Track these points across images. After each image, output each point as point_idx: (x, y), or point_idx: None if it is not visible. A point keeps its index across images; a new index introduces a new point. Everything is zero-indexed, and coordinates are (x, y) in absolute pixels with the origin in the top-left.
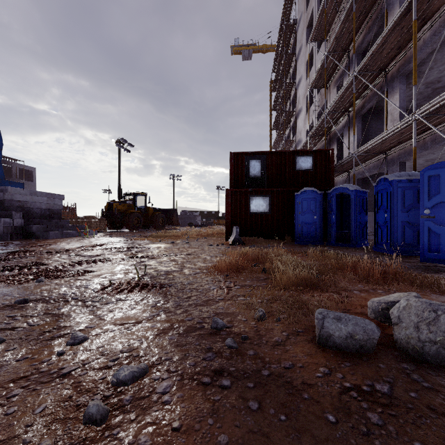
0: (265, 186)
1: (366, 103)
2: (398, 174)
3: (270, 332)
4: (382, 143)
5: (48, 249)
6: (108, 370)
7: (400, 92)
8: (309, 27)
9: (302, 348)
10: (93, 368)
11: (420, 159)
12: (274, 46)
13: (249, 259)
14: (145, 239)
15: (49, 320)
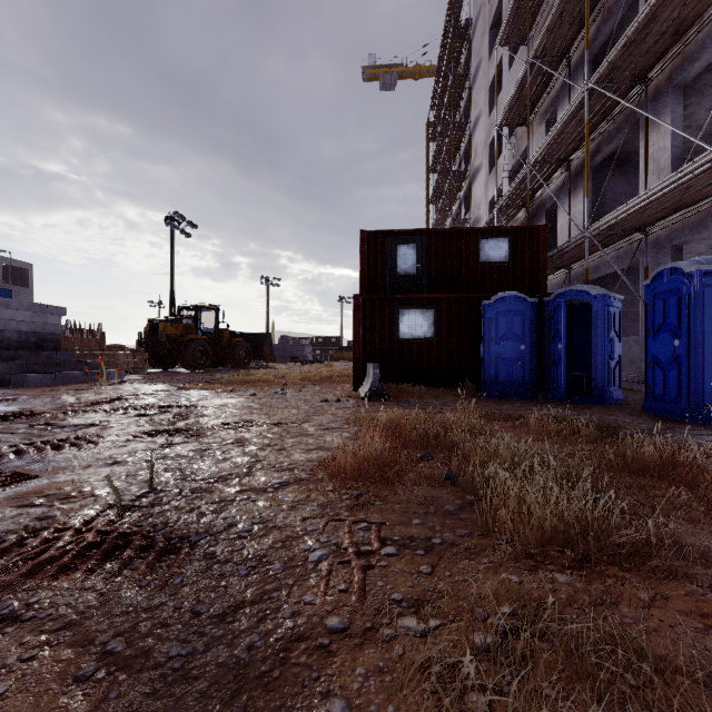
0: (425, 292)
1: (602, 144)
2: (703, 260)
3: None
4: (645, 210)
5: (3, 411)
6: None
7: (674, 119)
8: (493, 28)
9: None
10: None
11: (702, 243)
12: (433, 69)
13: (406, 438)
14: (205, 388)
15: None
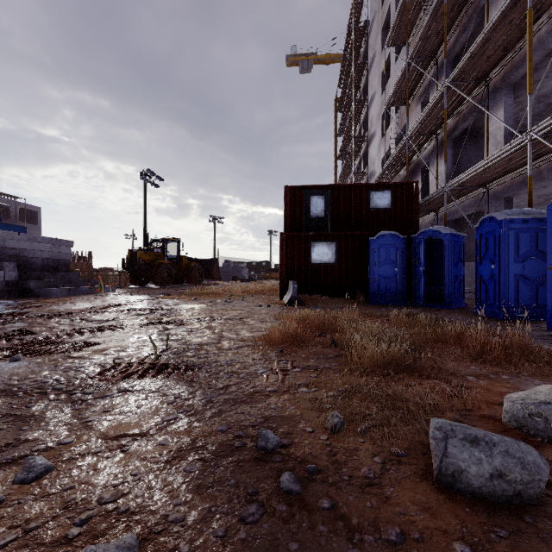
0: (331, 230)
1: (459, 122)
2: (510, 212)
3: (354, 457)
4: (483, 173)
5: (46, 312)
6: (65, 550)
7: (506, 107)
8: (384, 29)
9: (413, 493)
10: (40, 541)
11: None
12: (340, 56)
13: (311, 325)
14: (175, 298)
15: (7, 427)
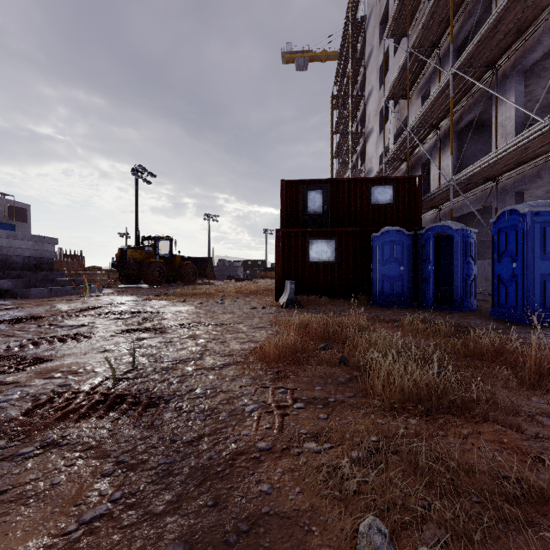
0: (329, 226)
1: (464, 114)
2: (534, 204)
3: None
4: (494, 165)
5: (16, 315)
6: None
7: (517, 96)
8: (382, 23)
9: None
10: None
11: (539, 189)
12: (336, 54)
13: (313, 334)
14: (163, 299)
15: None
